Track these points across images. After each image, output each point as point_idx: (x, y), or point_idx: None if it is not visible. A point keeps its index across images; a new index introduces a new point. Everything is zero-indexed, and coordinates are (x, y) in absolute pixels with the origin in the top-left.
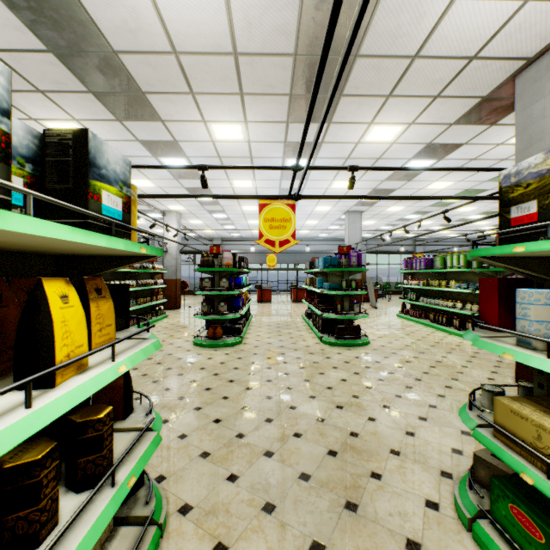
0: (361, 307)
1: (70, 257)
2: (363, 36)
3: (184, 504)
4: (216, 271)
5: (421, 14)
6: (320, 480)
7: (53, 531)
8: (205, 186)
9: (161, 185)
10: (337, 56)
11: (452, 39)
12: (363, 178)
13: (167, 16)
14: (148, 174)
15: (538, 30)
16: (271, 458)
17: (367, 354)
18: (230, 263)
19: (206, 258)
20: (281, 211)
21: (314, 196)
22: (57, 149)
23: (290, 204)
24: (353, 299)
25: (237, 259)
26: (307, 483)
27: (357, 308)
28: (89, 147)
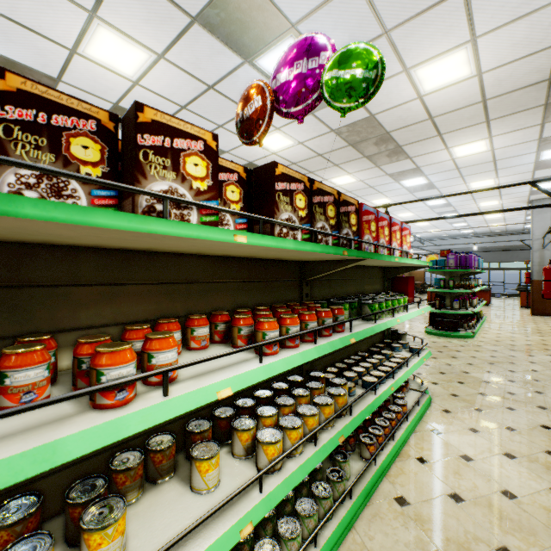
0: (467, 304)
1: None
2: (381, 127)
3: None
4: None
5: (407, 109)
6: None
7: None
8: None
9: None
10: (375, 137)
11: (447, 104)
12: (501, 175)
13: (284, 156)
14: None
15: (521, 73)
16: None
17: (448, 342)
18: None
19: None
20: None
21: None
22: None
23: None
24: (465, 298)
25: None
26: None
27: (457, 305)
28: None
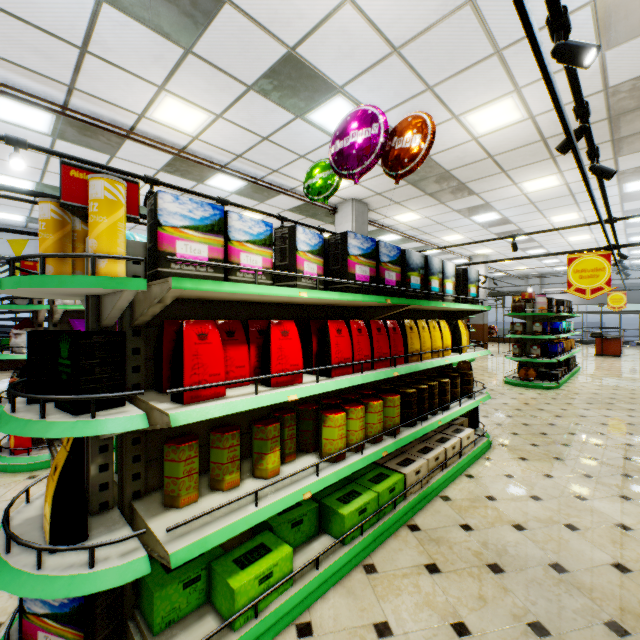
0: None
1: (449, 311)
2: None
3: (501, 443)
4: (527, 316)
5: None
6: (605, 463)
7: (458, 401)
8: (515, 250)
9: (470, 236)
10: None
11: None
12: None
13: (485, 144)
14: (458, 230)
15: None
16: (566, 446)
17: None
18: (544, 308)
19: (517, 303)
20: (592, 262)
21: (633, 244)
22: (456, 276)
23: (602, 254)
24: None
25: (553, 303)
26: (593, 460)
27: None
28: (467, 274)
